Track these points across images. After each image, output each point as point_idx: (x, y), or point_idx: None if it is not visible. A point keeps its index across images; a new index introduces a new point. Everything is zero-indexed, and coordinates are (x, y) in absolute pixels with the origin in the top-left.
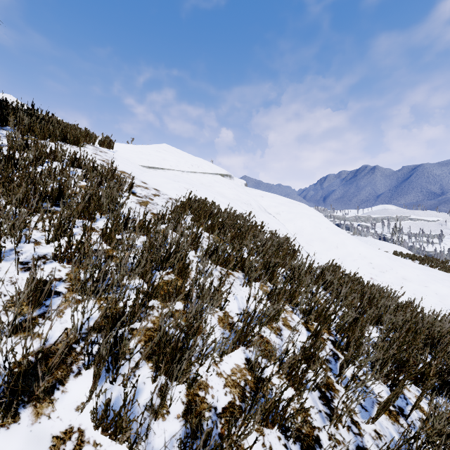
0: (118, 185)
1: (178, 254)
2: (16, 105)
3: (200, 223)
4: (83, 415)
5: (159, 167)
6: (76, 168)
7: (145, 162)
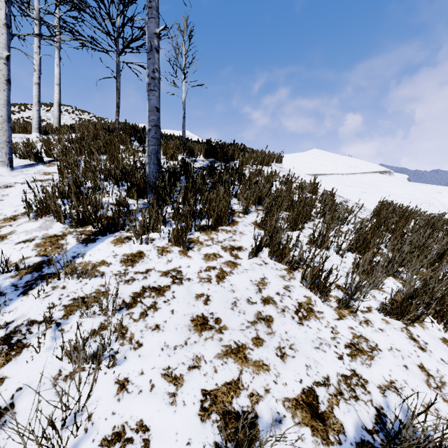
0: (331, 197)
1: (427, 253)
2: (232, 145)
3: (427, 227)
4: (444, 334)
5: (321, 174)
6: (285, 185)
7: (309, 171)
